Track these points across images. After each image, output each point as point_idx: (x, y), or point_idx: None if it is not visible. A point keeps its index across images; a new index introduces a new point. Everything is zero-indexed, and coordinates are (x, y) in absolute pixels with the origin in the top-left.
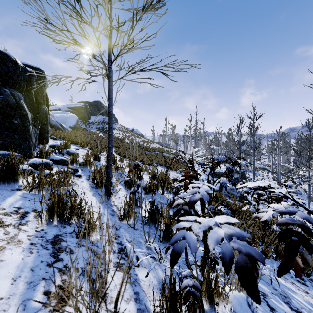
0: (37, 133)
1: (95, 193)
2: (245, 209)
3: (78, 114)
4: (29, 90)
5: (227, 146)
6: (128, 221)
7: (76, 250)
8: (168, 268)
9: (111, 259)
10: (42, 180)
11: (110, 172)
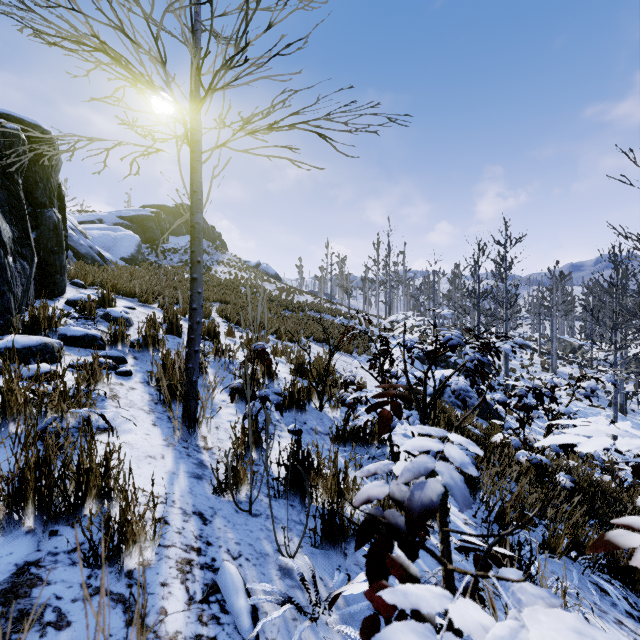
0: (31, 273)
1: (161, 419)
2: (498, 439)
3: (140, 232)
4: (8, 173)
5: (451, 300)
6: (237, 493)
7: (75, 613)
8: (336, 632)
9: (180, 629)
10: (14, 395)
11: (196, 369)
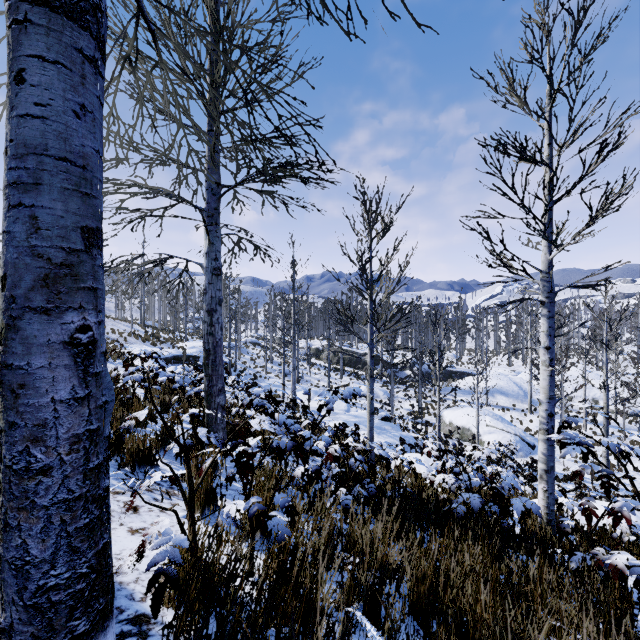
0: None
1: None
2: None
3: None
4: None
5: (202, 308)
6: None
7: None
8: None
9: None
10: None
11: None
